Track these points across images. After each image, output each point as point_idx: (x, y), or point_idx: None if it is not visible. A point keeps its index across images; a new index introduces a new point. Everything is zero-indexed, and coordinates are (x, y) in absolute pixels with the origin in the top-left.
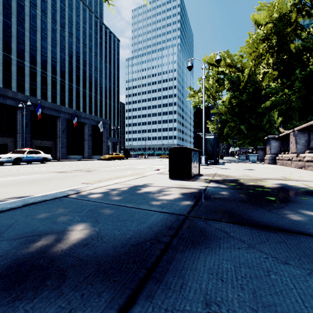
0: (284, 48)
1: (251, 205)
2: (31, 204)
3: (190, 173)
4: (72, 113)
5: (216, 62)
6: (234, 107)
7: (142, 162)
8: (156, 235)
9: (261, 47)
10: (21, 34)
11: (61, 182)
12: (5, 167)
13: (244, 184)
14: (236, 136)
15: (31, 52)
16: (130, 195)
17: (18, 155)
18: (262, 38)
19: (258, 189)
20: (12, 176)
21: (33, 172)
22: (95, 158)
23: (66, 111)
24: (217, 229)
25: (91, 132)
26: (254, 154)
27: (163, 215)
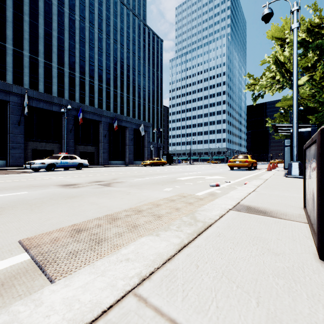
0: None
1: None
2: None
3: None
4: (113, 117)
5: None
6: None
7: (187, 168)
8: None
9: None
10: (72, 48)
11: None
12: (33, 173)
13: None
14: None
15: (81, 63)
16: None
17: (51, 160)
18: None
19: None
20: None
21: (36, 184)
22: (136, 164)
23: (108, 115)
24: None
25: (132, 136)
26: None
27: None
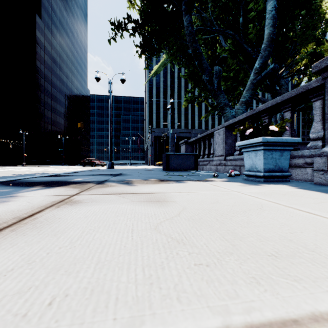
0: None
1: None
2: None
3: None
4: None
5: None
6: None
7: None
8: None
9: None
10: None
11: None
12: None
13: None
14: None
15: None
16: None
17: None
18: None
19: None
20: None
21: None
22: None
23: None
24: None
25: None
26: None
27: None
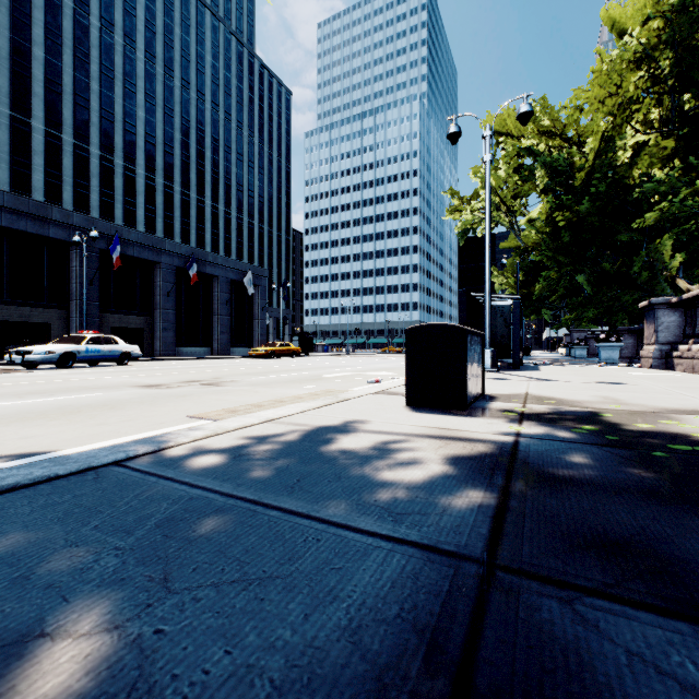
0: (694, 79)
1: (697, 514)
2: (6, 492)
3: (464, 394)
4: (186, 255)
5: (520, 119)
6: (561, 233)
7: (341, 362)
8: (378, 696)
9: (632, 81)
10: (82, 89)
11: (141, 413)
12: (39, 372)
13: (623, 429)
14: (560, 301)
15: (103, 125)
16: (300, 464)
17: (68, 346)
18: (636, 57)
19: (679, 447)
20: (40, 395)
21: (91, 386)
22: (236, 354)
23: (175, 250)
24: (639, 657)
25: (228, 295)
26: (612, 344)
27: (400, 557)
